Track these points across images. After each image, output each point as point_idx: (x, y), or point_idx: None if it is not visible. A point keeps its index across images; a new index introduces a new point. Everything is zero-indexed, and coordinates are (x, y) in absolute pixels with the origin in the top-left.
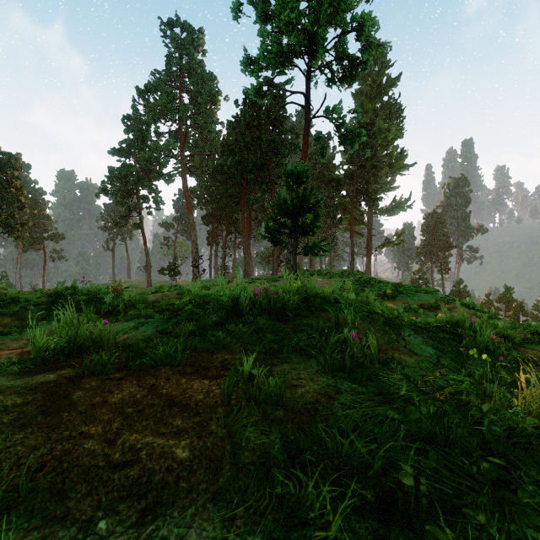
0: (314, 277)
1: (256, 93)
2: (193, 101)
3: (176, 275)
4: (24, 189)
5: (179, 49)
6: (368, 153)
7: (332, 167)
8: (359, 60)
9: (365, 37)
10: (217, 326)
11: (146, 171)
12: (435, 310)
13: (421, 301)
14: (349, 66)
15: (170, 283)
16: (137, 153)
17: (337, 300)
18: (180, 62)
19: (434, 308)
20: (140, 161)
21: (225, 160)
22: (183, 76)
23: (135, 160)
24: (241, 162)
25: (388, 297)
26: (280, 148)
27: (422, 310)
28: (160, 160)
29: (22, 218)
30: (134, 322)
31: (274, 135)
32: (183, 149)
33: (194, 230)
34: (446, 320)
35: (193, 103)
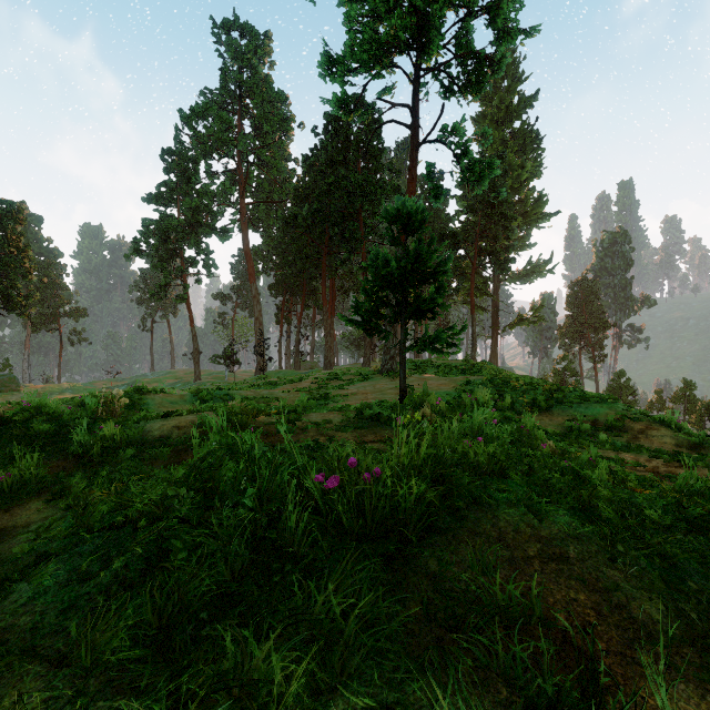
0: (454, 418)
1: (341, 106)
2: (257, 130)
3: (234, 364)
4: (30, 249)
5: (238, 60)
6: (502, 193)
7: (444, 218)
8: (489, 58)
9: (502, 19)
10: (215, 604)
11: (193, 225)
12: (619, 432)
13: (592, 416)
14: (476, 66)
15: (225, 375)
16: (182, 200)
17: (501, 466)
18: (240, 78)
19: (618, 429)
20: (185, 211)
21: (300, 209)
22: (243, 96)
23: (178, 210)
24: (321, 211)
25: (540, 408)
26: (374, 191)
27: (604, 437)
28: (212, 210)
29: (26, 288)
30: (64, 526)
31: (366, 173)
32: (243, 195)
33: (258, 304)
34: (701, 488)
35: (257, 133)
